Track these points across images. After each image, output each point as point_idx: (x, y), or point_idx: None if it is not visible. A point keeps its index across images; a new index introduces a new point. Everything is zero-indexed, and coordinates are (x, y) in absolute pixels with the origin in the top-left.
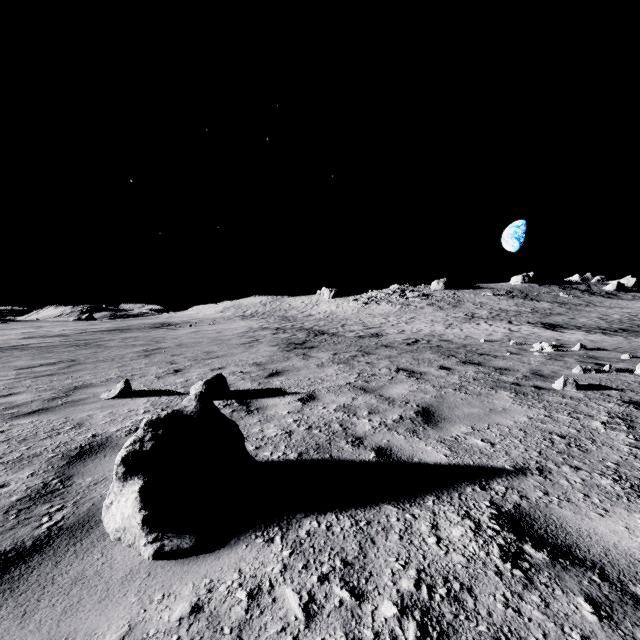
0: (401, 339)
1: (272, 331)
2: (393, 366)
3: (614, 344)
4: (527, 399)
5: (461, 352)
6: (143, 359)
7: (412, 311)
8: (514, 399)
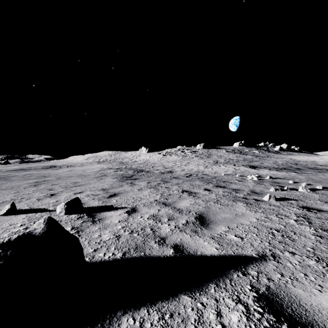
0: (183, 174)
1: (114, 170)
2: (180, 189)
3: (283, 175)
4: (253, 207)
5: (214, 180)
6: (32, 187)
7: (188, 159)
8: (246, 207)
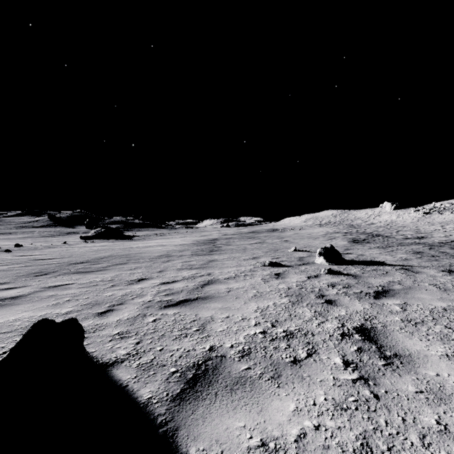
0: (439, 240)
1: (342, 234)
2: (410, 250)
3: None
4: None
5: None
6: (285, 243)
7: None
8: None
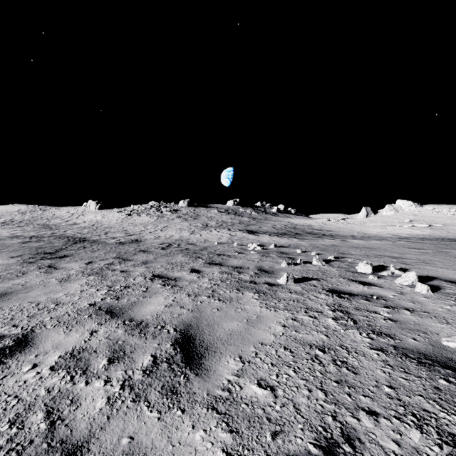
0: (157, 244)
1: (23, 239)
2: (149, 273)
3: (286, 243)
4: (269, 299)
5: (205, 254)
6: None
7: (166, 221)
8: (260, 301)
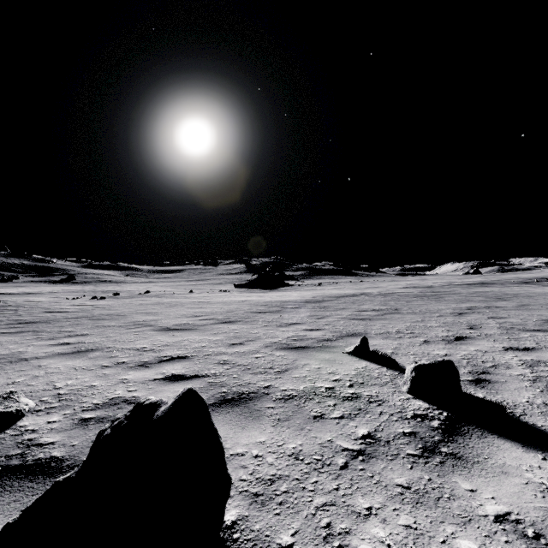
0: None
1: None
2: None
3: None
4: None
5: None
6: (450, 317)
7: None
8: None
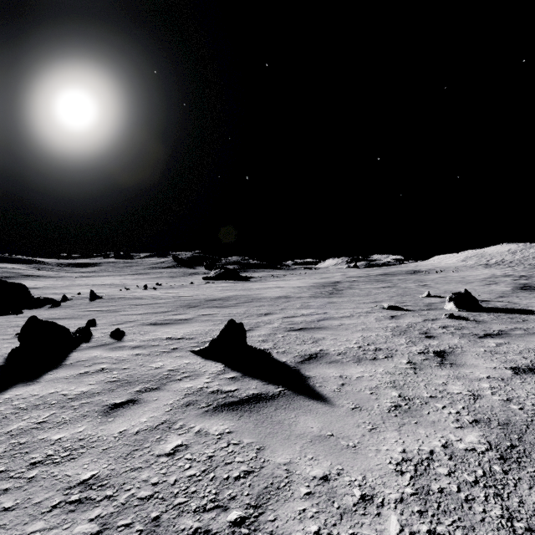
0: None
1: (514, 278)
2: None
3: None
4: None
5: None
6: (421, 288)
7: None
8: None
